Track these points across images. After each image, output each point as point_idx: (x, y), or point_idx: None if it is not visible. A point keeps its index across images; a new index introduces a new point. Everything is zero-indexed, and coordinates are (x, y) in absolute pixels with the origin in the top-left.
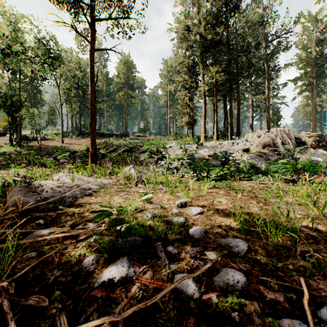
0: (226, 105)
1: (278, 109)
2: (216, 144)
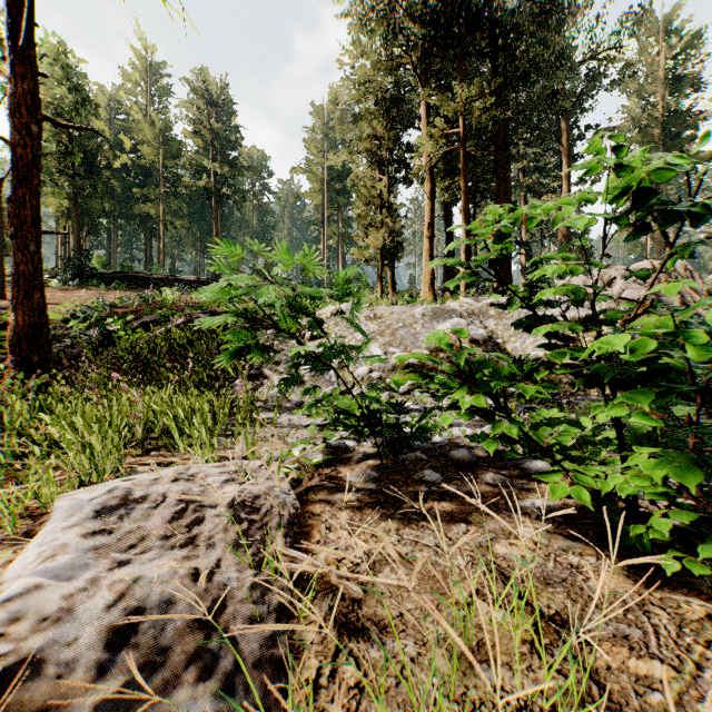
0: (474, 213)
1: (587, 232)
2: (482, 306)
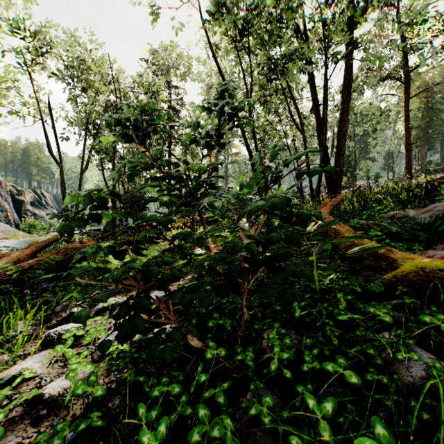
0: None
1: None
2: None
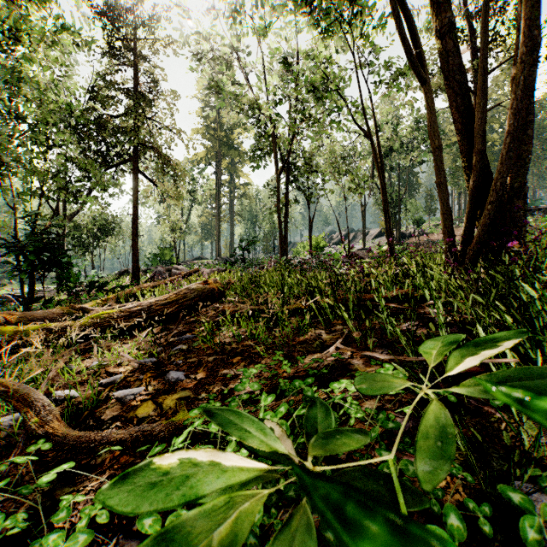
0: None
1: None
2: None
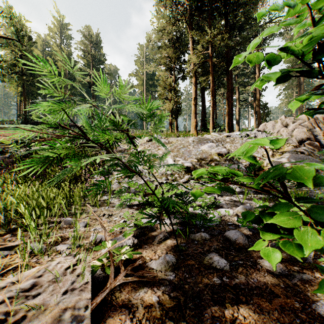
0: (215, 94)
1: (267, 104)
2: (223, 137)
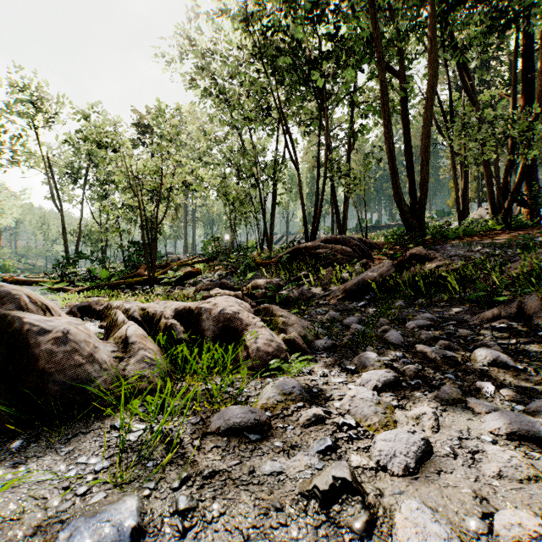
0: None
1: None
2: None
